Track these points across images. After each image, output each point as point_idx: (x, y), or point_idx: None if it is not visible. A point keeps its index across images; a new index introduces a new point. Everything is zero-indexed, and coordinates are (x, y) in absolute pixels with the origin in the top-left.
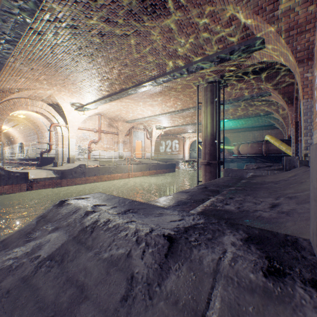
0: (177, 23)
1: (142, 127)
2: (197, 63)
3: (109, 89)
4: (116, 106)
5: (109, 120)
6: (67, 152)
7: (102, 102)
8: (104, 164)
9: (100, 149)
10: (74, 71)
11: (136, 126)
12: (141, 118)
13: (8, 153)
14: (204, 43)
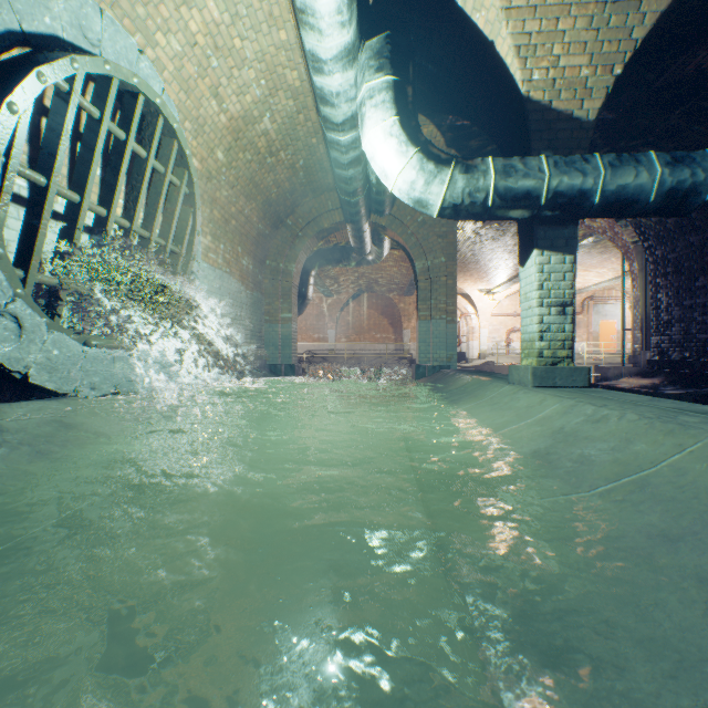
0: None
1: (618, 293)
2: None
3: (506, 275)
4: None
5: None
6: (478, 346)
7: (507, 286)
8: None
9: None
10: (467, 271)
11: (601, 294)
12: (587, 286)
13: None
14: None
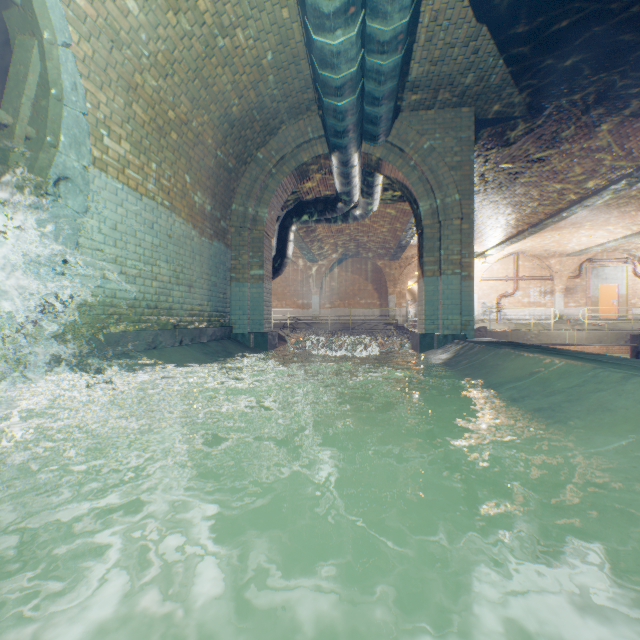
0: (536, 182)
1: (620, 255)
2: (593, 195)
3: (503, 234)
4: (532, 241)
5: (533, 258)
6: None
7: (502, 247)
8: (518, 329)
9: (515, 305)
10: None
11: (601, 256)
12: (591, 246)
13: (411, 314)
14: (585, 181)
